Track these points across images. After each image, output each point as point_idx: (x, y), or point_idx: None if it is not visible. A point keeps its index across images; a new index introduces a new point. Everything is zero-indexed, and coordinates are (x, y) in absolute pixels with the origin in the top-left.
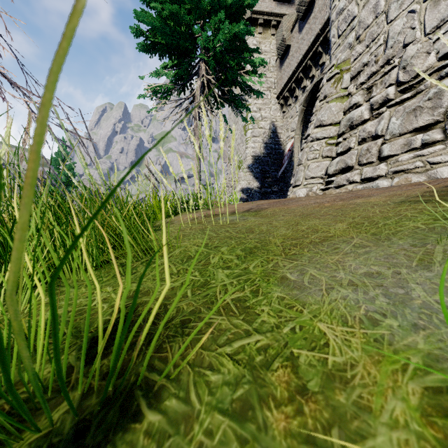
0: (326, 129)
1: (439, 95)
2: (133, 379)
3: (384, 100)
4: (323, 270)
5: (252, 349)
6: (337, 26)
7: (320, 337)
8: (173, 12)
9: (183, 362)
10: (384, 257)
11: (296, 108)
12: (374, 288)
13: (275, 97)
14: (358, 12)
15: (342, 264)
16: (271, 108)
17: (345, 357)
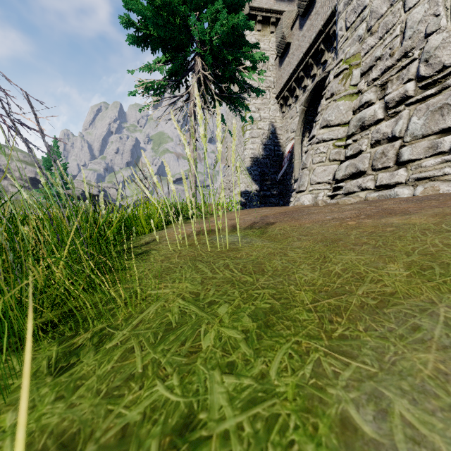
0: (333, 129)
1: None
2: None
3: (402, 97)
4: (422, 403)
5: None
6: (344, 17)
7: None
8: (166, 1)
9: None
10: None
11: (296, 108)
12: None
13: (274, 97)
14: (370, 1)
15: None
16: (270, 108)
17: None
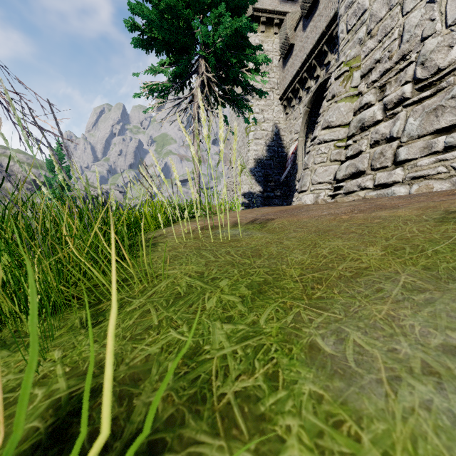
0: (334, 130)
1: None
2: None
3: (400, 99)
4: (371, 334)
5: None
6: (345, 20)
7: None
8: (170, 5)
9: None
10: None
11: (300, 109)
12: None
13: (278, 98)
14: (370, 4)
15: (398, 324)
16: (274, 109)
17: None
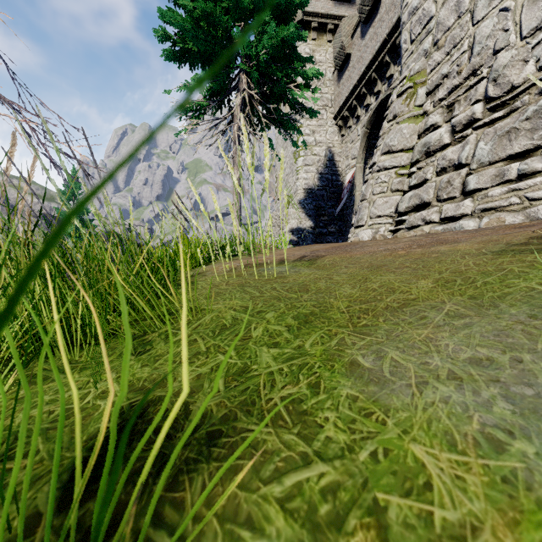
0: (396, 156)
1: (540, 114)
2: (129, 541)
3: (469, 120)
4: (408, 352)
5: (313, 490)
6: (409, 29)
7: (416, 471)
8: (207, 11)
9: (206, 517)
10: (493, 333)
11: (358, 130)
12: (486, 384)
13: (332, 117)
14: (436, 11)
15: (435, 344)
16: (327, 130)
17: (460, 510)
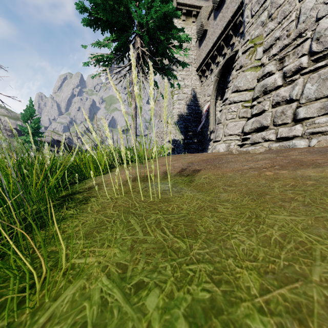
0: (242, 93)
1: None
2: None
3: (297, 68)
4: None
5: None
6: (250, 8)
7: None
8: None
9: None
10: None
11: (211, 78)
12: None
13: (195, 70)
14: None
15: None
16: (192, 78)
17: None
